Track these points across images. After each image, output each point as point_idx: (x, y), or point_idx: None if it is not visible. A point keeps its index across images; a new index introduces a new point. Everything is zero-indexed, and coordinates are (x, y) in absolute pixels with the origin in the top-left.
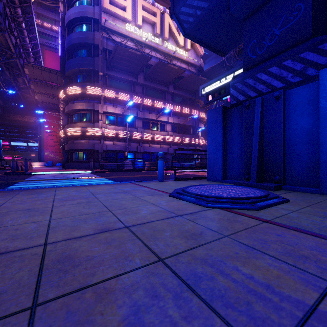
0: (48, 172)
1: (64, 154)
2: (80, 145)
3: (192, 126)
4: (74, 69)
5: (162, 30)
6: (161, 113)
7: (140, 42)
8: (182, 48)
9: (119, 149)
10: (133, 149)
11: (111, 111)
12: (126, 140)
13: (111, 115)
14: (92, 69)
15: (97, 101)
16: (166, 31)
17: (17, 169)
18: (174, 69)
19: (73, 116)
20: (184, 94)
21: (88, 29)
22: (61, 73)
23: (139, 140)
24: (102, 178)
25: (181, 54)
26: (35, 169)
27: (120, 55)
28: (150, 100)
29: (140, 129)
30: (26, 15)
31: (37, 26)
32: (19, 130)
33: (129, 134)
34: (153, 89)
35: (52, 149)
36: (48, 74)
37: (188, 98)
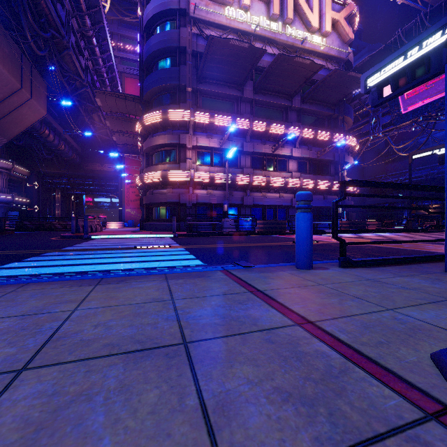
0: (113, 235)
1: (142, 209)
2: (161, 197)
3: (333, 162)
4: (154, 88)
5: (283, 9)
6: (280, 142)
7: (247, 33)
8: (316, 33)
9: (216, 201)
10: (237, 201)
11: (203, 144)
12: (226, 187)
13: (204, 151)
14: (177, 84)
15: (184, 131)
16: (290, 9)
17: (78, 231)
18: (304, 66)
19: (153, 156)
20: (318, 109)
21: (171, 28)
22: (138, 99)
23: (245, 186)
24: (181, 249)
25: (315, 42)
26: (106, 230)
27: (217, 54)
28: (264, 123)
29: (247, 170)
30: (97, 25)
31: (118, 51)
32: (99, 182)
33: (230, 178)
34: (268, 105)
35: (134, 205)
36: (123, 103)
37: (325, 116)
